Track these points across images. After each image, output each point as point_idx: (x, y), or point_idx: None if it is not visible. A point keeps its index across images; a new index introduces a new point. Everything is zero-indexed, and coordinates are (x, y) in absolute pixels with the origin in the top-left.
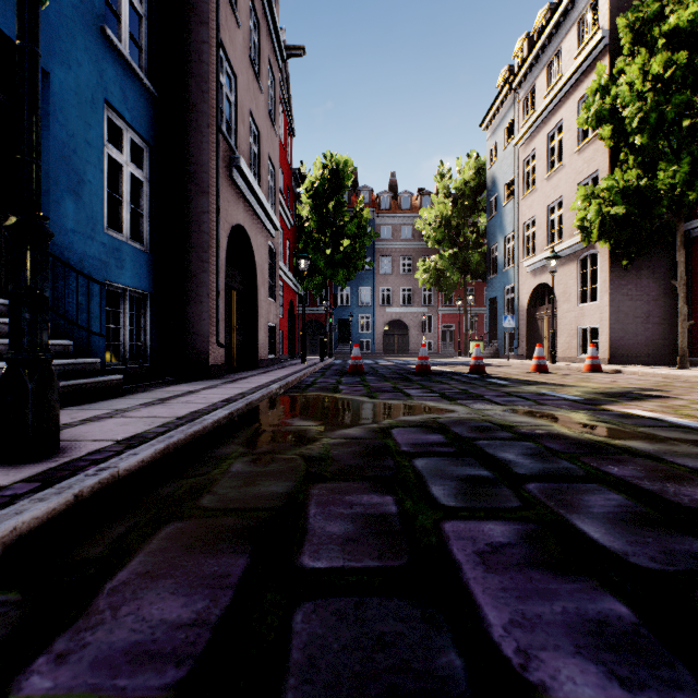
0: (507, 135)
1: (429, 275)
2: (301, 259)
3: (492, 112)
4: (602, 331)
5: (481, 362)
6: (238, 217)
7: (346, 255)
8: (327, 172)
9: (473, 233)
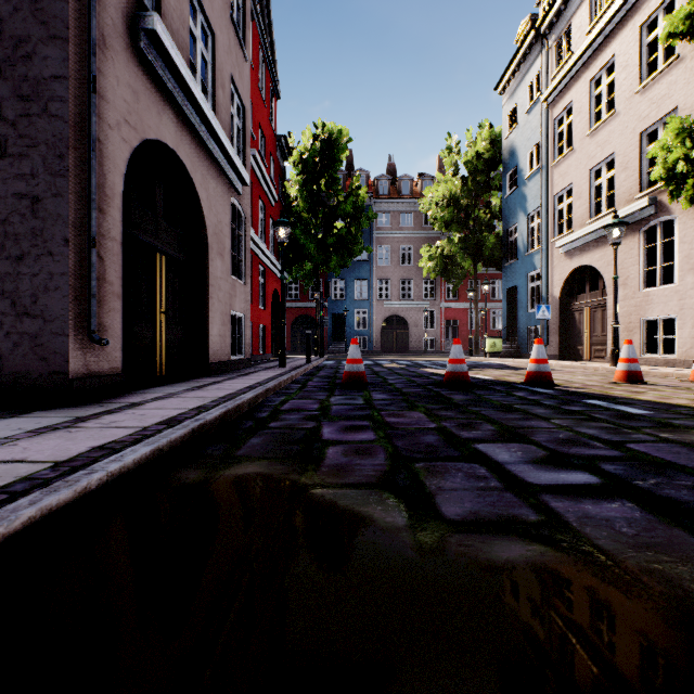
0: (531, 94)
1: (435, 262)
2: (279, 225)
3: (511, 70)
4: (683, 322)
5: (546, 367)
6: (161, 131)
7: (340, 239)
8: (319, 145)
9: (485, 215)
